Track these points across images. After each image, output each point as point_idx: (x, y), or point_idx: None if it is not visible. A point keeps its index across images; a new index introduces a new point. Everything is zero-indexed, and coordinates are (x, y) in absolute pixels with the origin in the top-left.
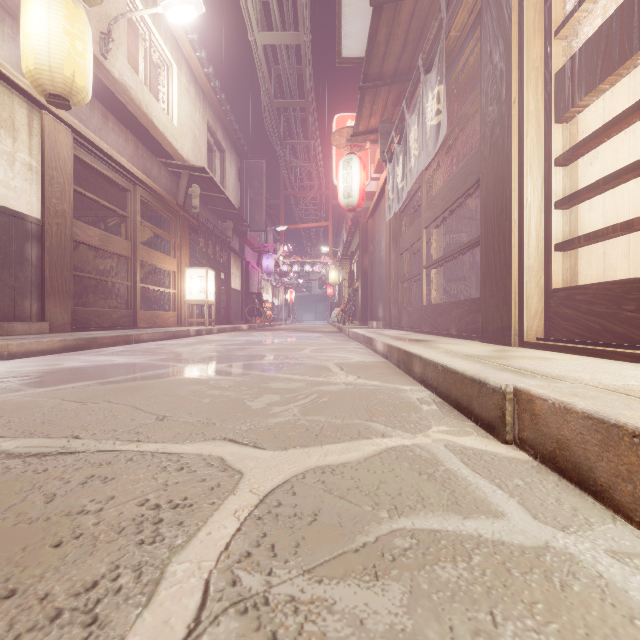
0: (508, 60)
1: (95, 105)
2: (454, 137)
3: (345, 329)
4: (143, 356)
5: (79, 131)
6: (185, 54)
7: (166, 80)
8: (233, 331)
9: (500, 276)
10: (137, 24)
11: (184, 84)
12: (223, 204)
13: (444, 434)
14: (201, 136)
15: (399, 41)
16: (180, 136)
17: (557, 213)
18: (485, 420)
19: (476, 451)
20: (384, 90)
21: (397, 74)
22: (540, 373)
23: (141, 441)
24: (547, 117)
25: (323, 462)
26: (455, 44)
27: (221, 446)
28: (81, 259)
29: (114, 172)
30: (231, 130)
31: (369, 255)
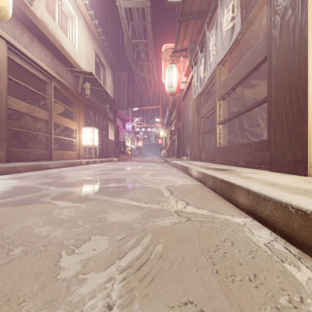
0: None
1: (25, 31)
2: (233, 48)
3: (169, 161)
4: (36, 179)
5: (11, 43)
6: (82, 12)
7: (71, 25)
8: (108, 162)
9: (292, 121)
10: None
11: (81, 28)
12: (104, 94)
13: None
14: (92, 58)
15: None
16: (79, 56)
17: None
18: None
19: None
20: (192, 23)
21: (200, 12)
22: None
23: None
24: None
25: None
26: None
27: None
28: (25, 122)
29: (37, 71)
30: (108, 56)
31: (181, 121)
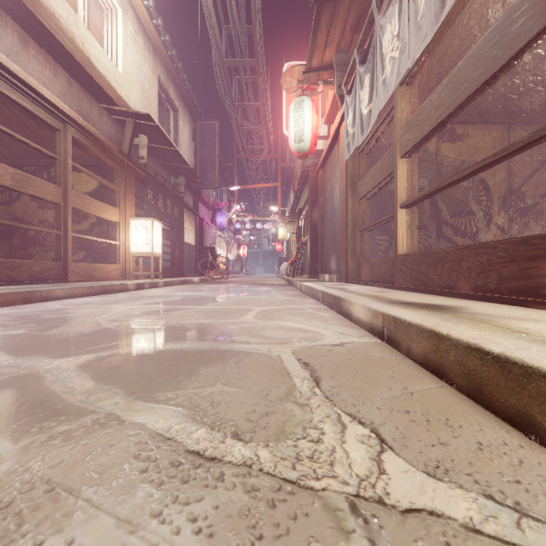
0: None
1: (8, 23)
2: (428, 57)
3: (296, 282)
4: None
5: None
6: (132, 1)
7: (110, 24)
8: (183, 284)
9: None
10: None
11: (131, 32)
12: (174, 158)
13: None
14: (151, 89)
15: None
16: (126, 84)
17: None
18: None
19: None
20: (343, 7)
21: None
22: None
23: None
24: None
25: None
26: None
27: None
28: (22, 210)
29: (35, 105)
30: (184, 89)
31: (319, 207)
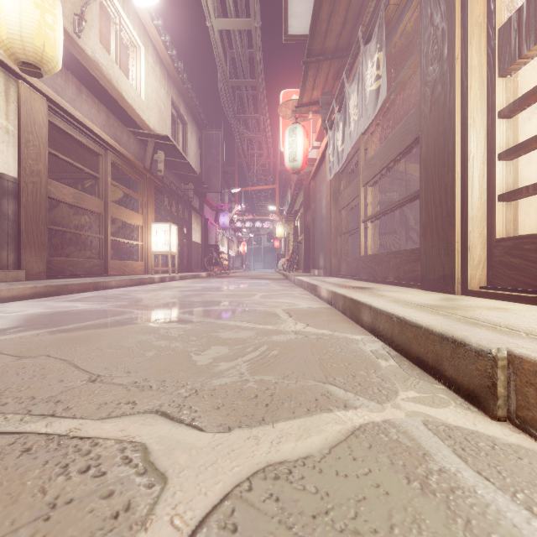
0: (450, 18)
1: (69, 78)
2: (388, 106)
3: (290, 276)
4: (105, 302)
5: (53, 100)
6: (151, 38)
7: (135, 60)
8: (193, 278)
9: (442, 227)
10: (108, 10)
11: (151, 64)
12: (185, 168)
13: (416, 404)
14: (166, 110)
15: (340, 18)
16: (147, 109)
17: (501, 164)
18: (463, 386)
19: (466, 433)
20: (325, 65)
21: (337, 50)
22: (520, 330)
23: (55, 416)
24: (490, 71)
25: (276, 455)
26: (393, 14)
27: (150, 424)
28: (61, 216)
29: (87, 138)
30: (192, 105)
31: (311, 212)
